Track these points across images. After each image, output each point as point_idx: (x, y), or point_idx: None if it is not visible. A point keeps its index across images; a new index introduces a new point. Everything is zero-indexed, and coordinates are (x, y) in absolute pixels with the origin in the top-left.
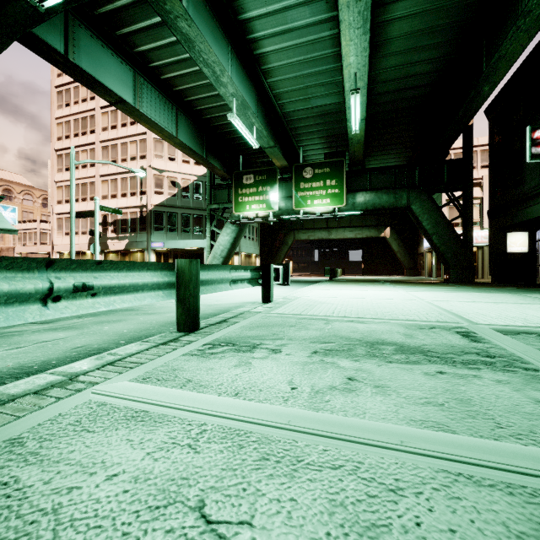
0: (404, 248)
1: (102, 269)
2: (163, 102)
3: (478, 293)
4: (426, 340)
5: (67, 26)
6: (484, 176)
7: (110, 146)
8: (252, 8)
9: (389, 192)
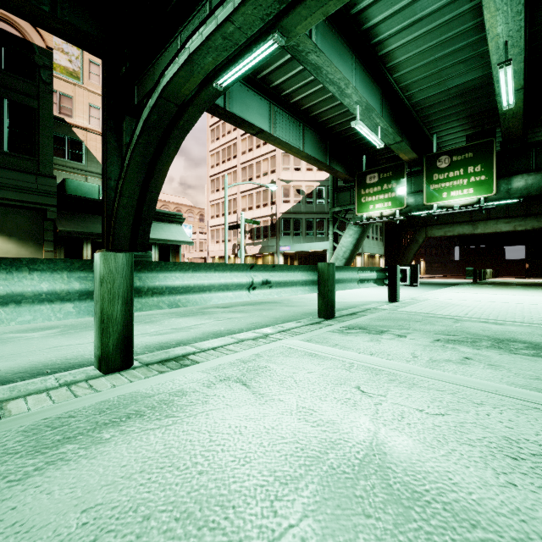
0: None
1: (274, 270)
2: (292, 122)
3: None
4: None
5: None
6: None
7: (247, 166)
8: (377, 15)
9: None
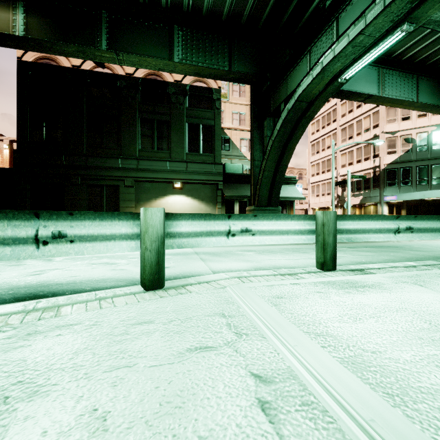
0: None
1: (415, 219)
2: (403, 78)
3: None
4: None
5: None
6: None
7: (347, 127)
8: None
9: None
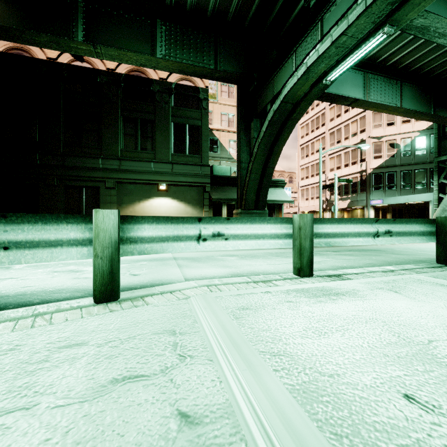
0: None
1: (394, 223)
2: (387, 83)
3: None
4: None
5: None
6: None
7: (335, 131)
8: None
9: None
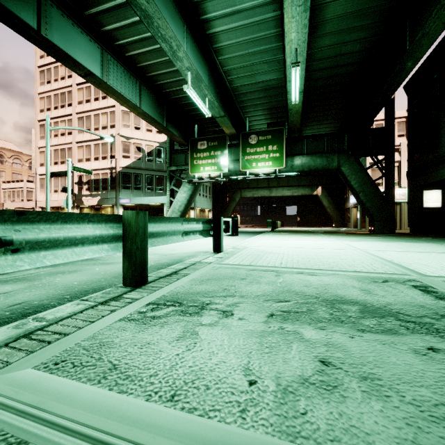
0: (333, 204)
1: (28, 221)
2: (128, 77)
3: (405, 242)
4: (387, 297)
5: (39, 5)
6: (402, 143)
7: (84, 117)
8: None
9: (322, 156)
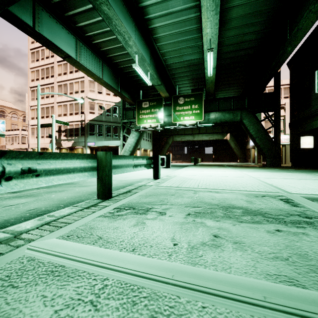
0: (238, 146)
1: (44, 158)
2: (94, 57)
3: (285, 173)
4: (261, 205)
5: (34, 10)
6: (286, 103)
7: (62, 85)
8: None
9: (229, 112)
